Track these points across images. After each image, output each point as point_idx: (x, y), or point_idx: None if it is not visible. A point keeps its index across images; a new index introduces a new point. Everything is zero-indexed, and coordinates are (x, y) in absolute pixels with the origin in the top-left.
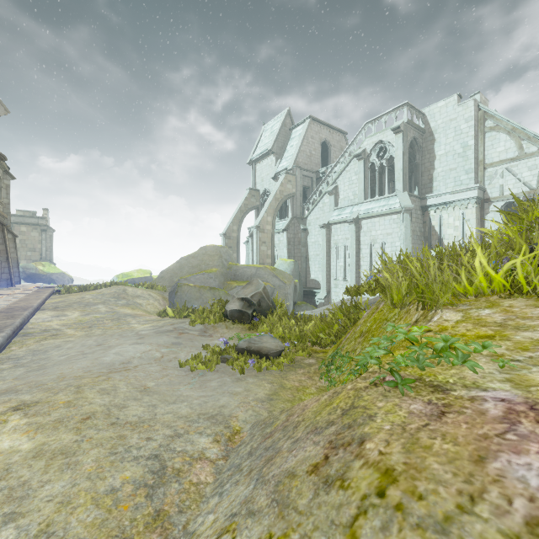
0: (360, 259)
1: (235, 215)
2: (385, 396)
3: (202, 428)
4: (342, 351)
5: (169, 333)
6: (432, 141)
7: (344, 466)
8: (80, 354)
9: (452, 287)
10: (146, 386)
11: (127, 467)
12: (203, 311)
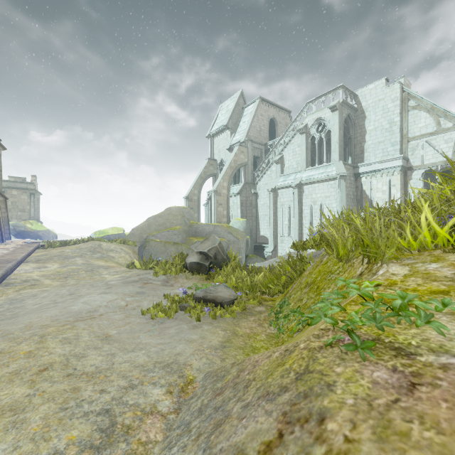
0: (302, 219)
1: (196, 181)
2: (342, 359)
3: (157, 378)
4: (289, 300)
5: (135, 283)
6: (363, 118)
7: (303, 452)
8: (52, 303)
9: (397, 242)
10: (108, 335)
11: (75, 425)
12: (166, 263)
